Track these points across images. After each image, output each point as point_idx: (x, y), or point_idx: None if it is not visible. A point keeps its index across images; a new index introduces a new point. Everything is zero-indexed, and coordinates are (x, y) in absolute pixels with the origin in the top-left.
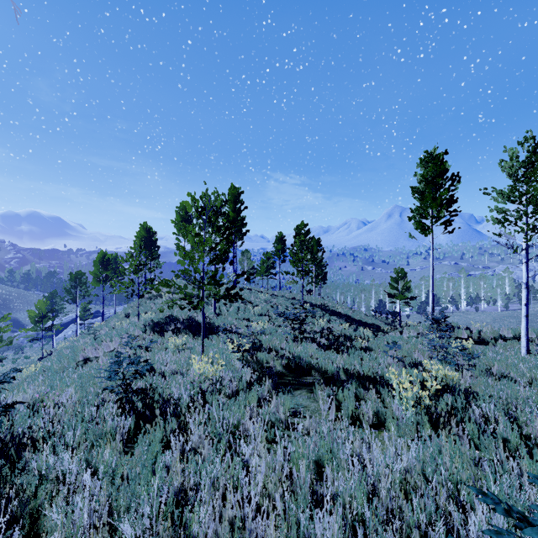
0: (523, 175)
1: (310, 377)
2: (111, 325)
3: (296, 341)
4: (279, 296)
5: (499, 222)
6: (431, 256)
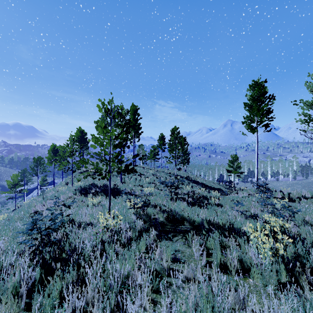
0: None
1: (183, 225)
2: (56, 190)
3: (172, 200)
4: (161, 171)
5: (306, 121)
6: (256, 146)
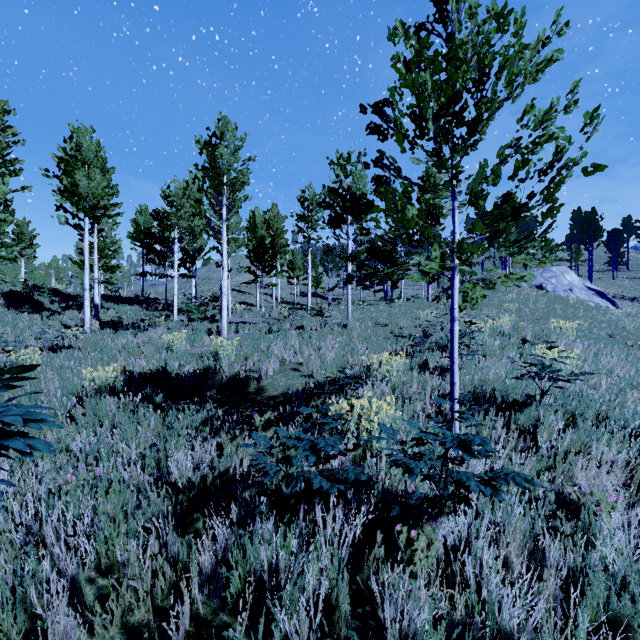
0: None
1: None
2: None
3: None
4: None
5: None
6: None
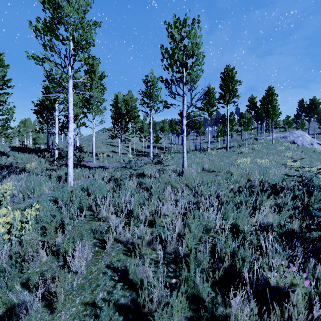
0: None
1: None
2: None
3: None
4: None
5: None
6: None
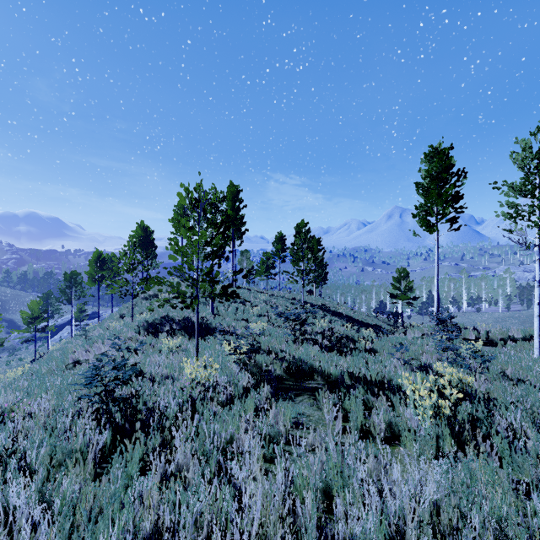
0: (536, 167)
1: (312, 381)
2: (105, 326)
3: (296, 343)
4: (279, 296)
5: (511, 217)
6: (436, 255)
